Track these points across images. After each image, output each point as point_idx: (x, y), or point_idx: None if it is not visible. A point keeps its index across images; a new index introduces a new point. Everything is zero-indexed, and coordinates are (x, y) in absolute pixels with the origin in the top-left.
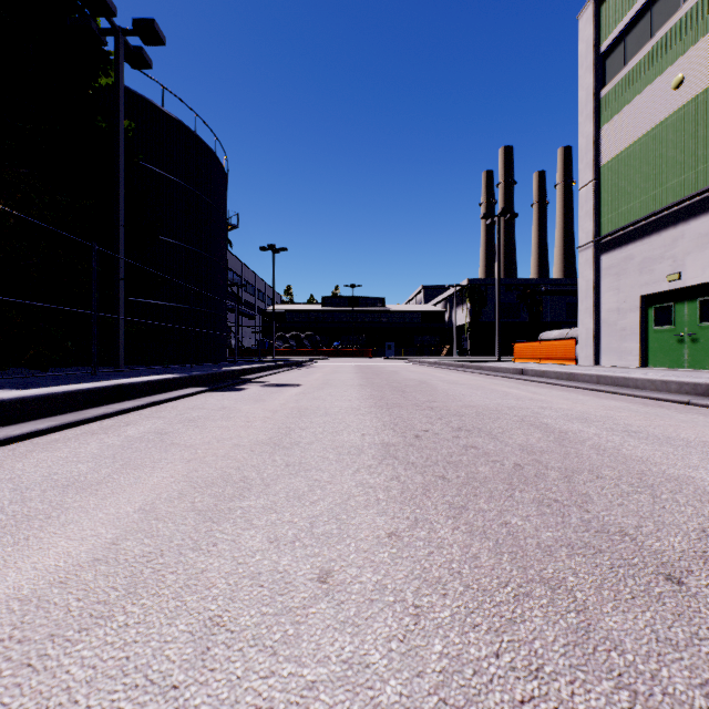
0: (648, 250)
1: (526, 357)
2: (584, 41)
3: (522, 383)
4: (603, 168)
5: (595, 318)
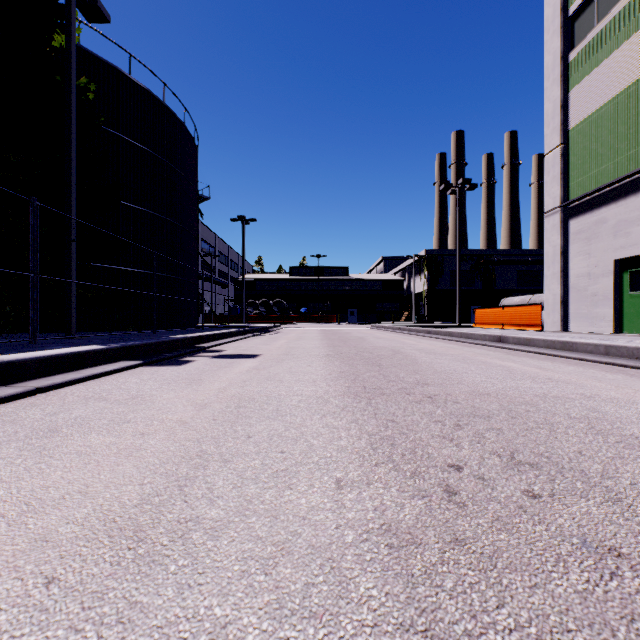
0: (624, 213)
1: (488, 322)
2: (551, 5)
3: (509, 353)
4: (571, 132)
5: (563, 283)
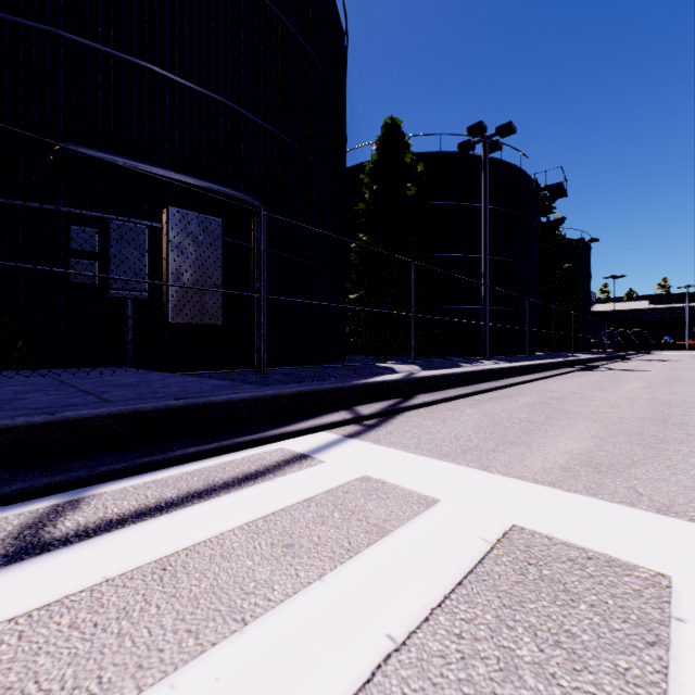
0: None
1: None
2: None
3: None
4: None
5: None
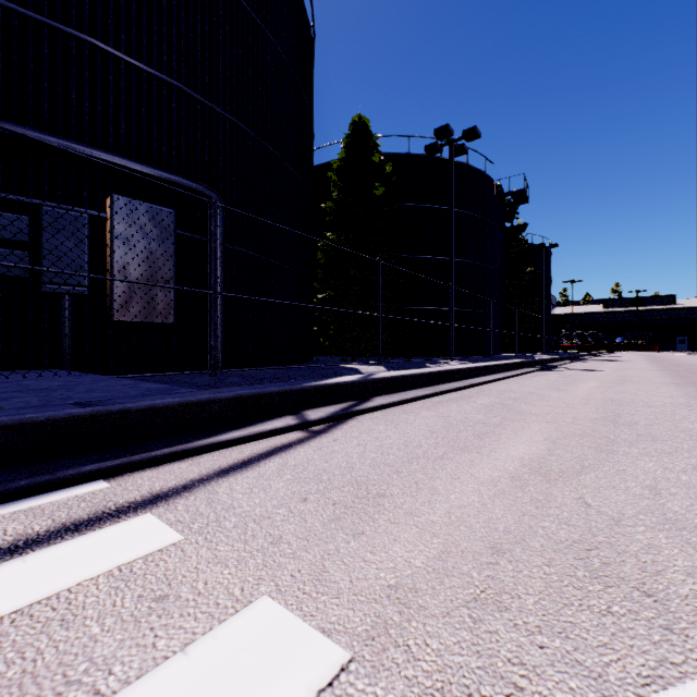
0: None
1: None
2: None
3: None
4: None
5: None
